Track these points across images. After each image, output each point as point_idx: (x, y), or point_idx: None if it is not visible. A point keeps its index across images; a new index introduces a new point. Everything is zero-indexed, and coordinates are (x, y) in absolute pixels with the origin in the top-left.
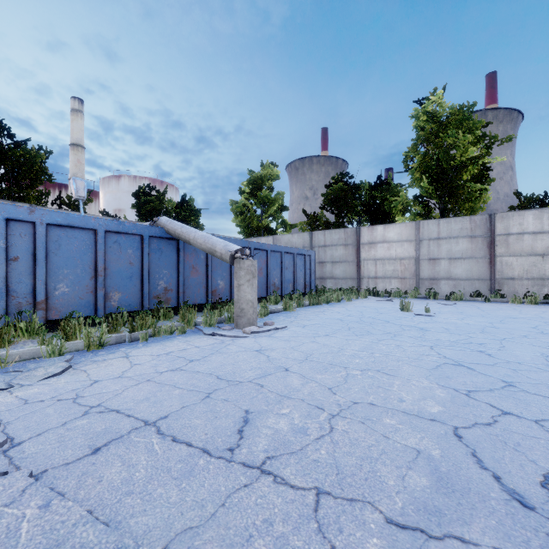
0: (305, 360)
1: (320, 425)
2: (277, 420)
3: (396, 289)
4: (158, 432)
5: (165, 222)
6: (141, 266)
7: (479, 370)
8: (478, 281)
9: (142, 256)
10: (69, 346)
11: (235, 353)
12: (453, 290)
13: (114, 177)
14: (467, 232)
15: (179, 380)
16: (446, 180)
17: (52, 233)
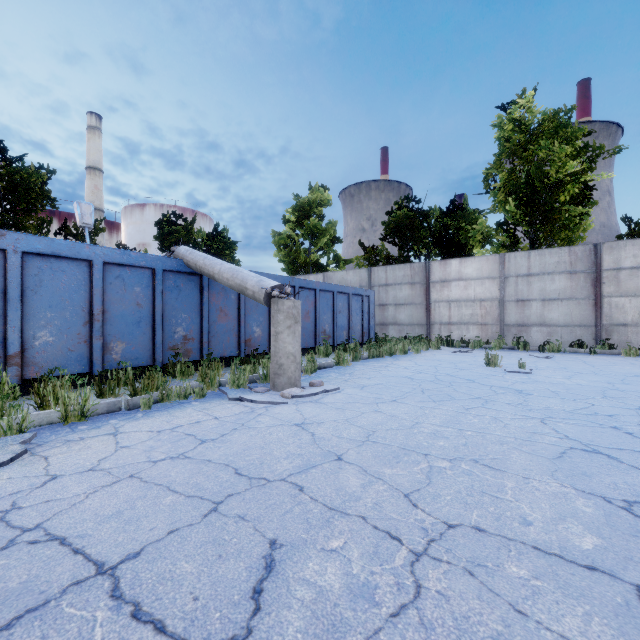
0: (366, 442)
1: (397, 578)
2: (322, 566)
3: (475, 338)
4: (112, 594)
5: (185, 252)
6: (153, 308)
7: (627, 461)
8: (579, 328)
9: (154, 296)
10: (39, 417)
11: (267, 429)
12: (547, 339)
13: (138, 206)
14: (566, 266)
15: (178, 476)
16: (538, 203)
17: (31, 265)
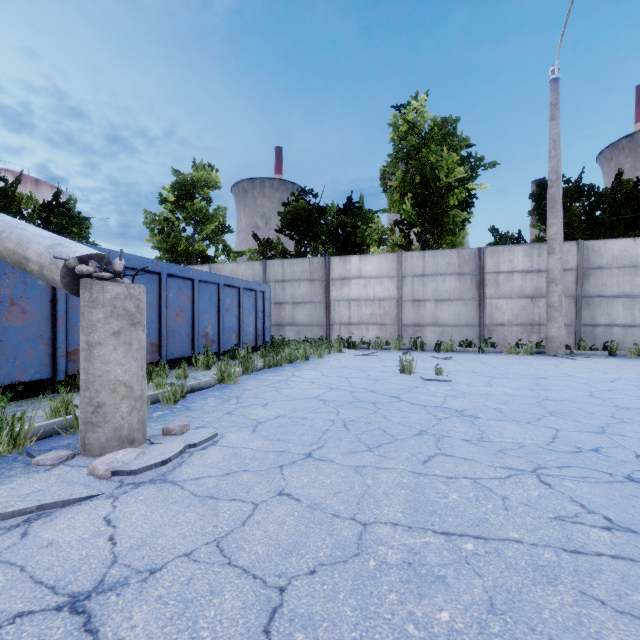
0: None
1: None
2: None
3: (375, 338)
4: None
5: None
6: None
7: None
8: (466, 328)
9: None
10: None
11: None
12: (440, 339)
13: None
14: (455, 268)
15: None
16: (430, 205)
17: None
